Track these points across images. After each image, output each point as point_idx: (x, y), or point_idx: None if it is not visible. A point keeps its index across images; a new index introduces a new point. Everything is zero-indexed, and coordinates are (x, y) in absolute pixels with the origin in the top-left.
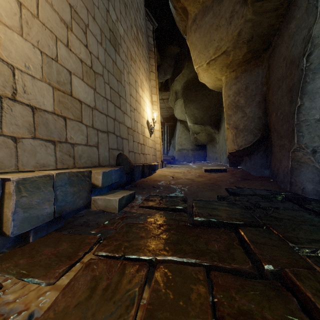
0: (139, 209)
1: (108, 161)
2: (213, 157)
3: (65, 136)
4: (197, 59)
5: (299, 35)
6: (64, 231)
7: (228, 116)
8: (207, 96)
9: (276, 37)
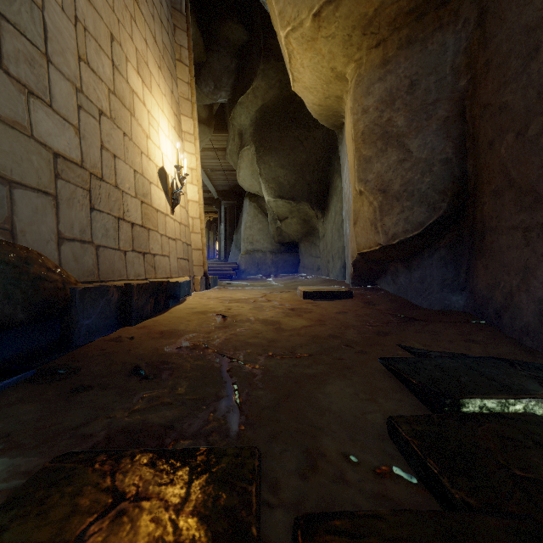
0: None
1: None
2: (312, 265)
3: None
4: (289, 8)
5: None
6: None
7: (362, 162)
8: (303, 142)
9: None
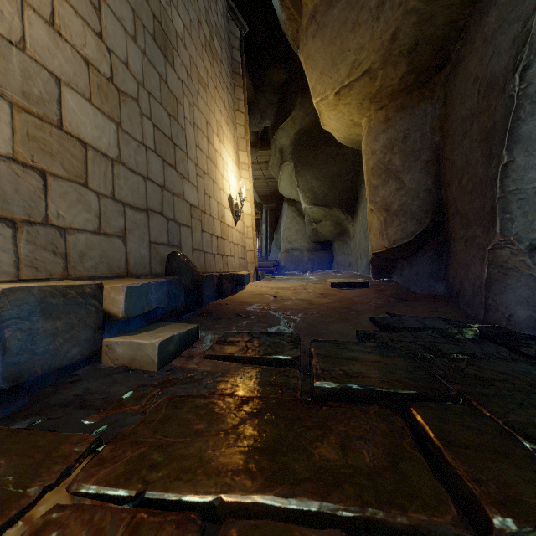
0: (204, 361)
1: (147, 266)
2: (345, 262)
3: (44, 212)
4: (318, 86)
5: (505, 35)
6: (18, 423)
7: (372, 189)
8: (335, 158)
9: (460, 44)
